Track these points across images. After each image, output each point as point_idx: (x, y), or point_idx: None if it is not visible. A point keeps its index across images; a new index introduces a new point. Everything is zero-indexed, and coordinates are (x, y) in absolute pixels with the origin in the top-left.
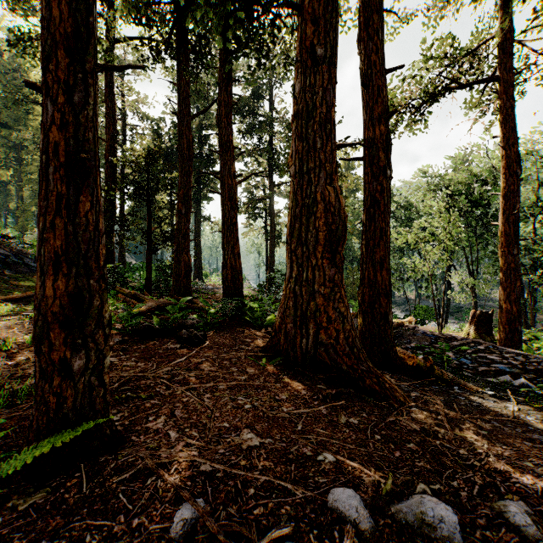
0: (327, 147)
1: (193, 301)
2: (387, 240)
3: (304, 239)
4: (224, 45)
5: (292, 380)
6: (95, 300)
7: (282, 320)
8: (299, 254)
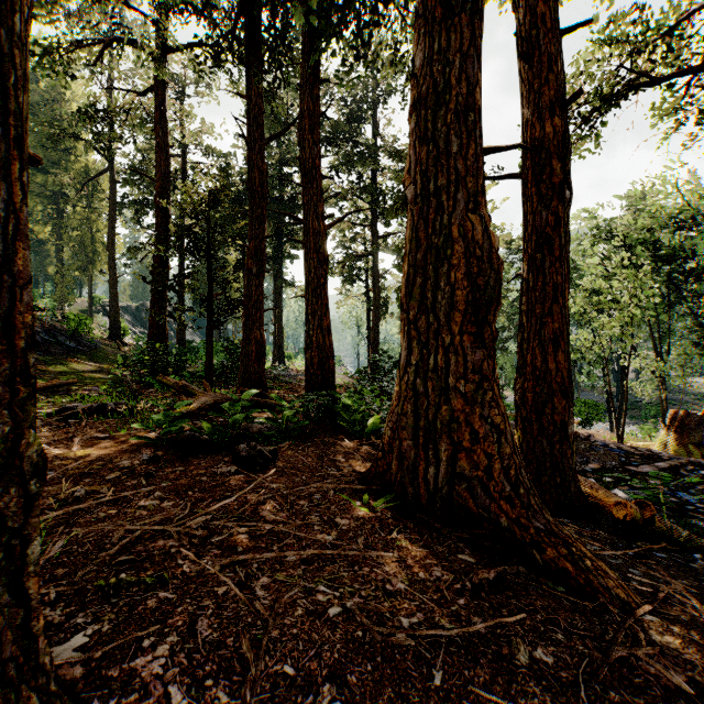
0: (468, 150)
1: (265, 395)
2: (564, 304)
3: (430, 302)
4: (308, 30)
5: (413, 543)
6: None
7: (395, 433)
8: (423, 326)
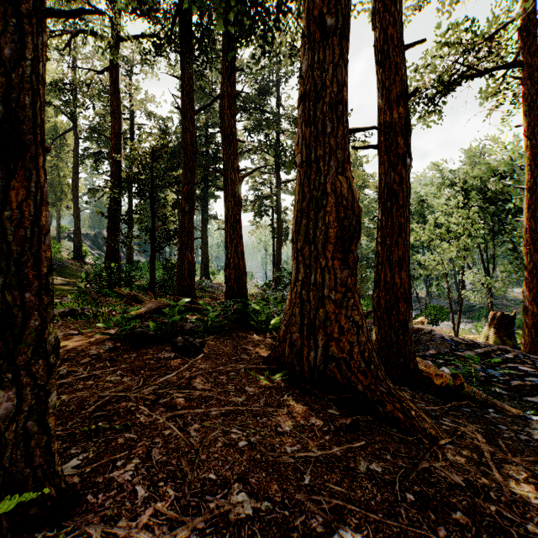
0: (338, 131)
1: (195, 302)
2: (406, 237)
3: (311, 237)
4: (227, 33)
5: (298, 403)
6: (33, 320)
7: (287, 328)
8: (307, 253)
